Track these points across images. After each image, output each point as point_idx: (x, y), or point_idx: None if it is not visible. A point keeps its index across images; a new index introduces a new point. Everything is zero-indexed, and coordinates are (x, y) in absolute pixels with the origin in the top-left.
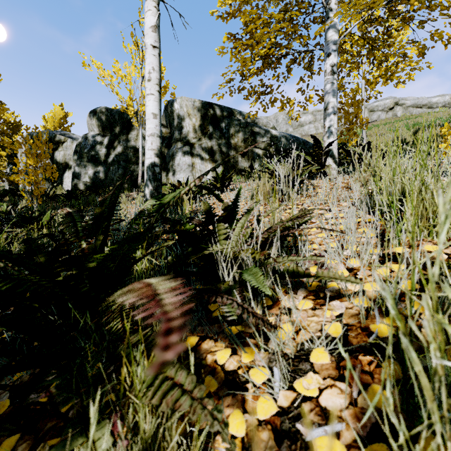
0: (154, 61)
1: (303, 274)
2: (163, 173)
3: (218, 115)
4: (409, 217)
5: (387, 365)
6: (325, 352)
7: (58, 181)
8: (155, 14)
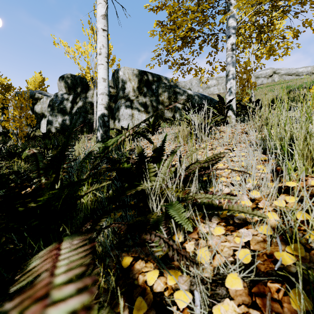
0: (104, 40)
1: (217, 206)
2: (111, 120)
3: (150, 79)
4: (297, 158)
5: (297, 299)
6: (238, 278)
7: (37, 126)
8: (104, 6)
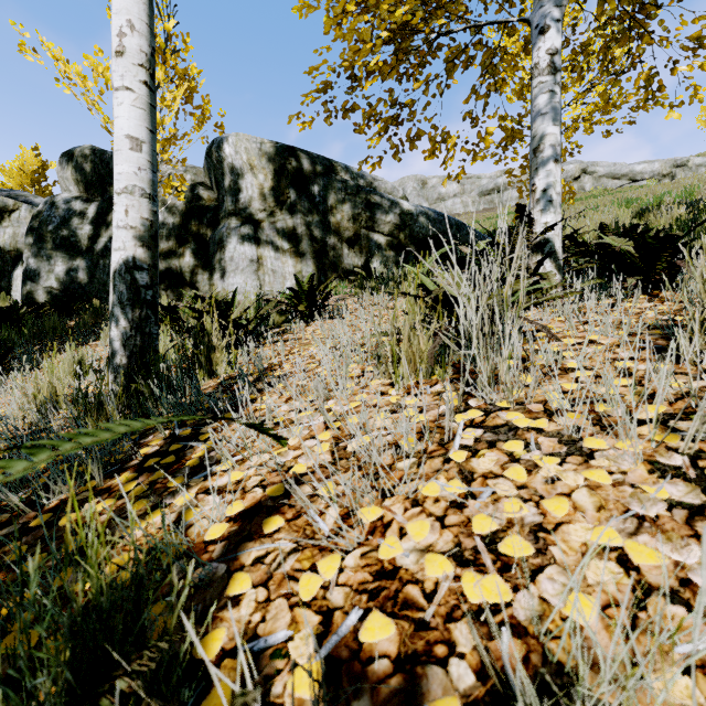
0: (134, 7)
1: None
2: (203, 273)
3: (307, 170)
4: None
5: None
6: None
7: (3, 284)
8: None
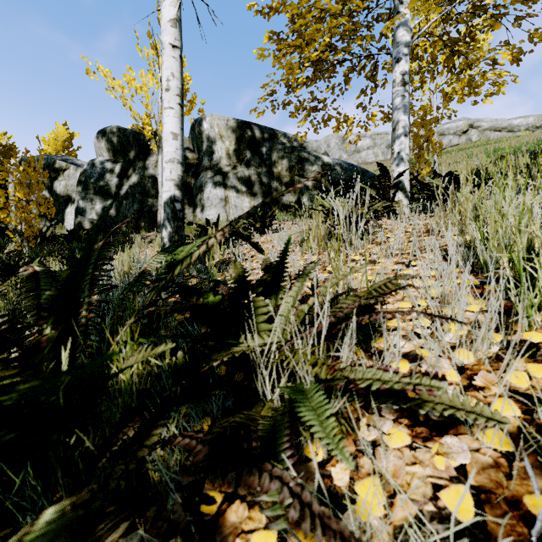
0: (174, 65)
1: (394, 388)
2: (189, 208)
3: (258, 137)
4: None
5: None
6: None
7: (59, 218)
8: (175, 4)
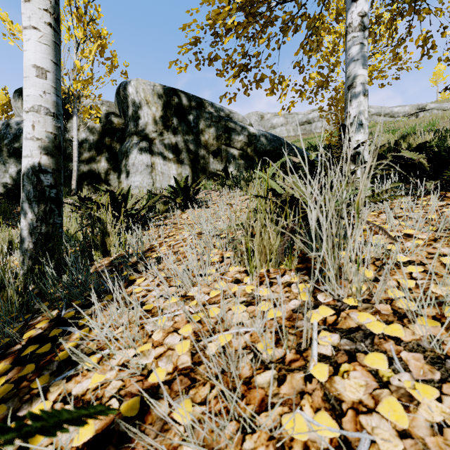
0: None
1: None
2: (113, 174)
3: (185, 104)
4: None
5: None
6: None
7: None
8: None
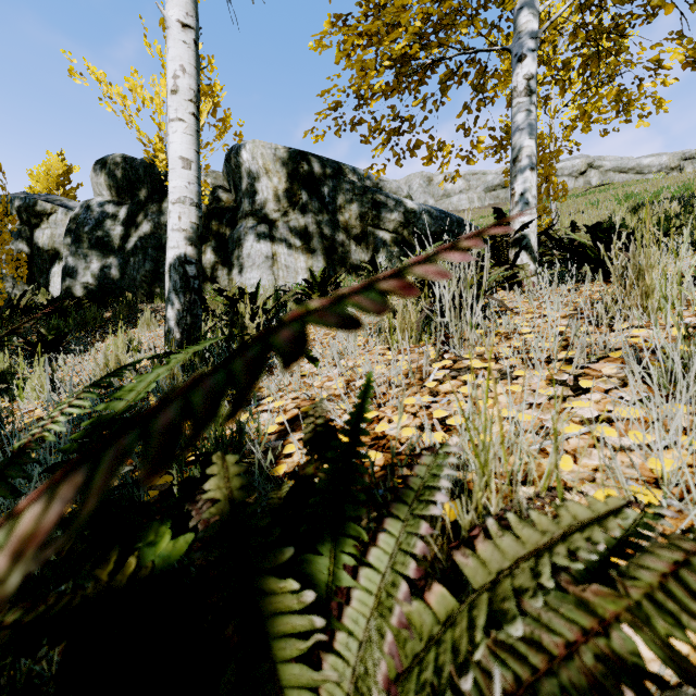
0: (185, 54)
1: None
2: (222, 269)
3: (317, 173)
4: None
5: None
6: None
7: (42, 281)
8: None
